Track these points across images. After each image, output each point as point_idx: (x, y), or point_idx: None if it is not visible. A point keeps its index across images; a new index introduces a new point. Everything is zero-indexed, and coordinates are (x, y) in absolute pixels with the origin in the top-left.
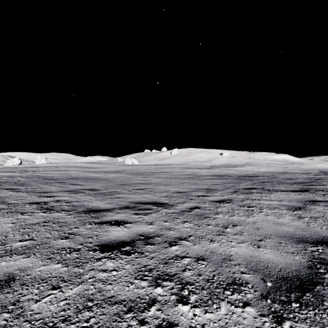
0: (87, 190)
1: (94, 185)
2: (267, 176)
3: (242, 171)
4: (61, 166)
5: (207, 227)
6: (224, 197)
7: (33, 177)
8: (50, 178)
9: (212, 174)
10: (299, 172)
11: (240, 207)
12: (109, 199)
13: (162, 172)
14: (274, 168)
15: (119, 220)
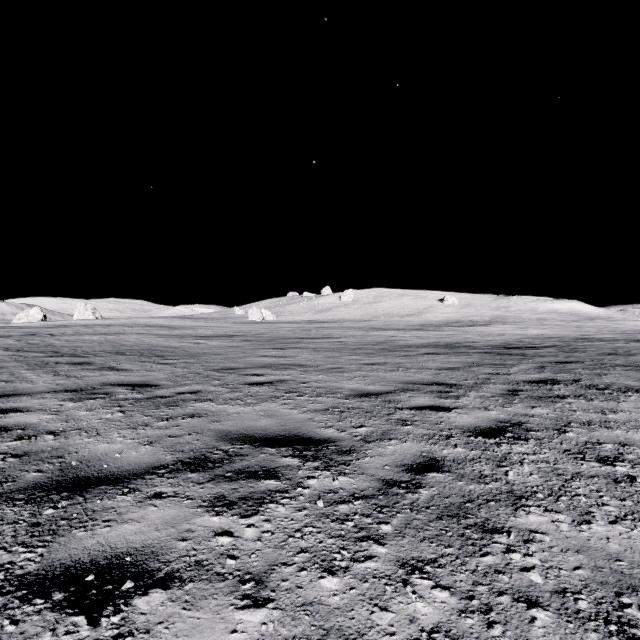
0: (124, 387)
1: (152, 372)
2: (554, 346)
3: (492, 336)
4: (116, 325)
5: (532, 633)
6: (494, 412)
7: (31, 349)
8: (68, 352)
9: (431, 342)
10: (618, 339)
11: (574, 461)
12: (163, 420)
13: (321, 337)
14: (556, 328)
15: (127, 558)
